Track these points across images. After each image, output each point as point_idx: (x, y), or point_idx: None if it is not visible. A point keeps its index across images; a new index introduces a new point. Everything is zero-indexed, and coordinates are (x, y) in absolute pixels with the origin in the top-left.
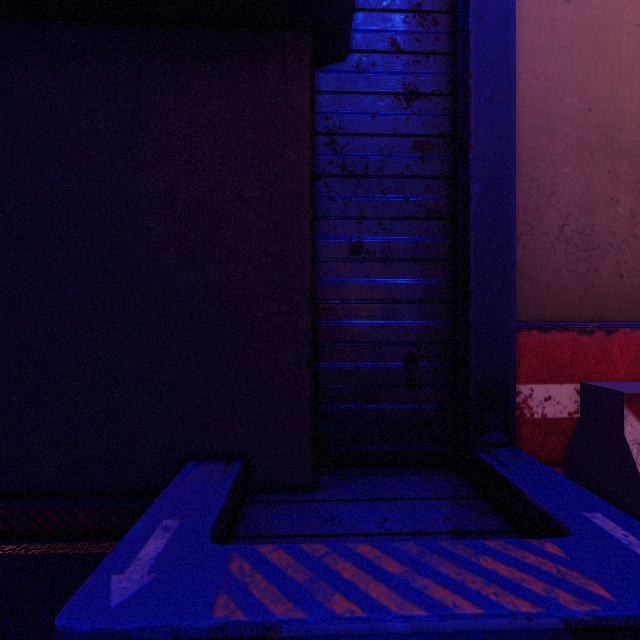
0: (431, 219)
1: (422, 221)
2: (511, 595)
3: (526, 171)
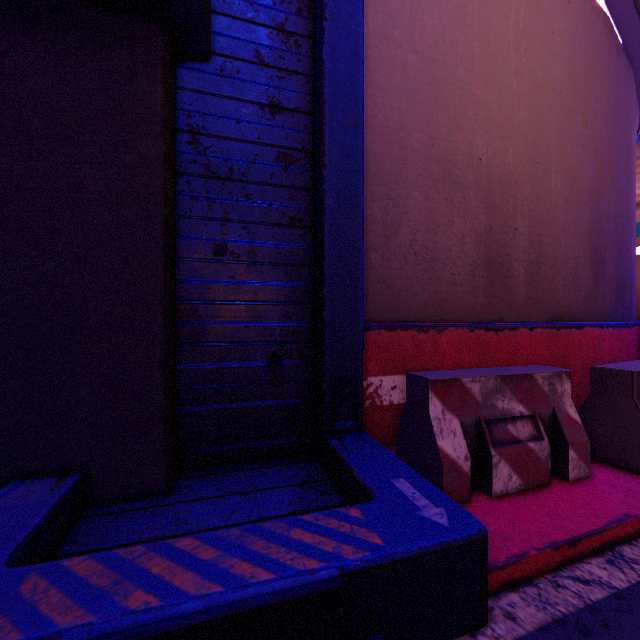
0: (294, 227)
1: (285, 228)
2: (305, 557)
3: (384, 191)
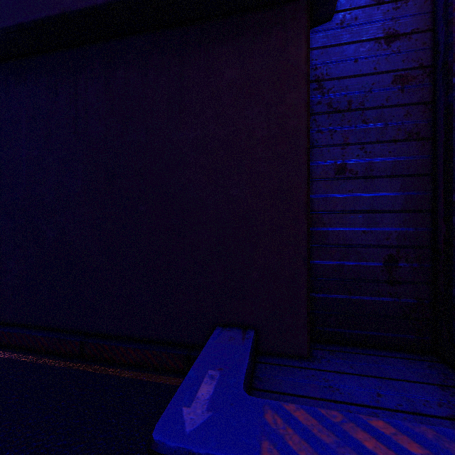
0: (410, 140)
1: (401, 142)
2: None
3: None
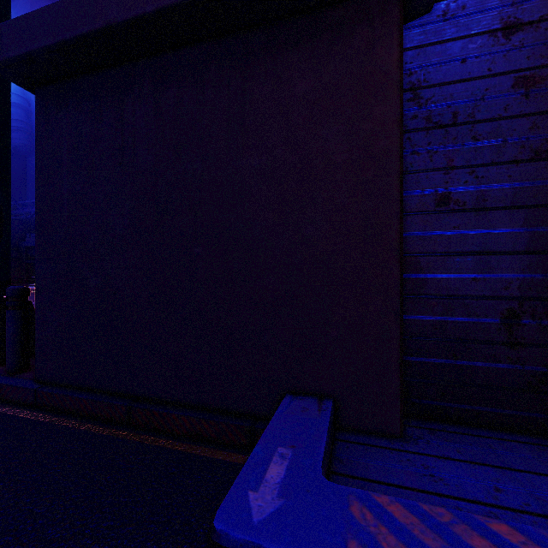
0: (538, 160)
1: (526, 164)
2: None
3: None
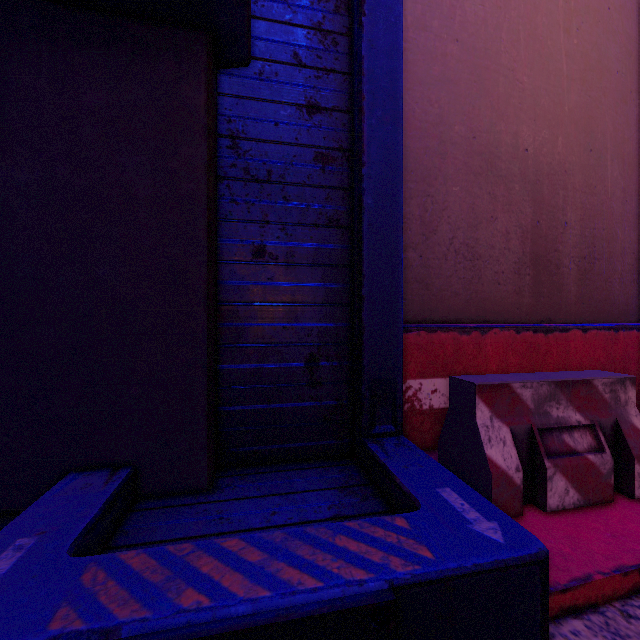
0: (331, 227)
1: (323, 228)
2: (352, 567)
3: (422, 187)
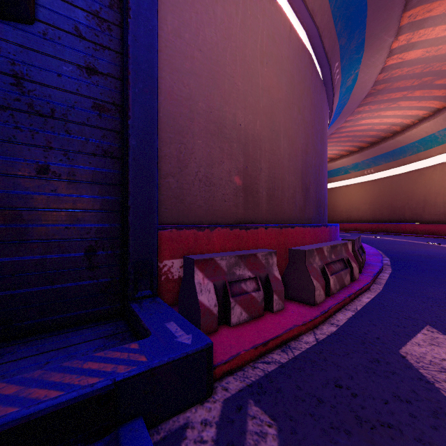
0: (106, 157)
1: (100, 157)
2: (90, 378)
3: (178, 138)
